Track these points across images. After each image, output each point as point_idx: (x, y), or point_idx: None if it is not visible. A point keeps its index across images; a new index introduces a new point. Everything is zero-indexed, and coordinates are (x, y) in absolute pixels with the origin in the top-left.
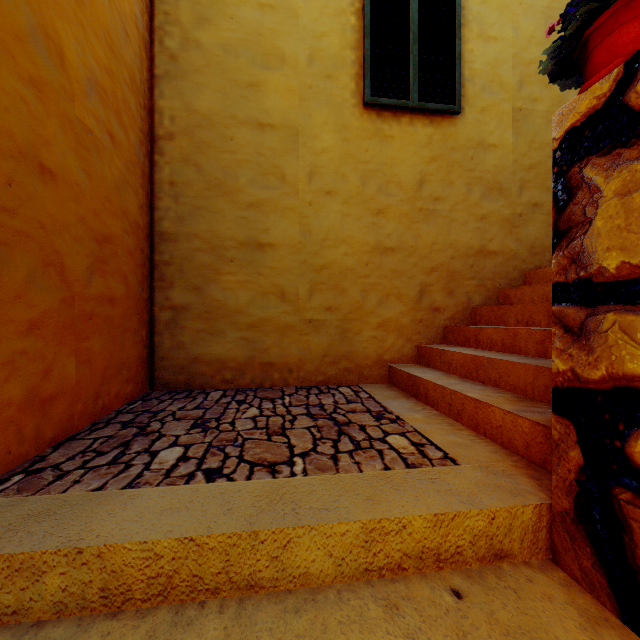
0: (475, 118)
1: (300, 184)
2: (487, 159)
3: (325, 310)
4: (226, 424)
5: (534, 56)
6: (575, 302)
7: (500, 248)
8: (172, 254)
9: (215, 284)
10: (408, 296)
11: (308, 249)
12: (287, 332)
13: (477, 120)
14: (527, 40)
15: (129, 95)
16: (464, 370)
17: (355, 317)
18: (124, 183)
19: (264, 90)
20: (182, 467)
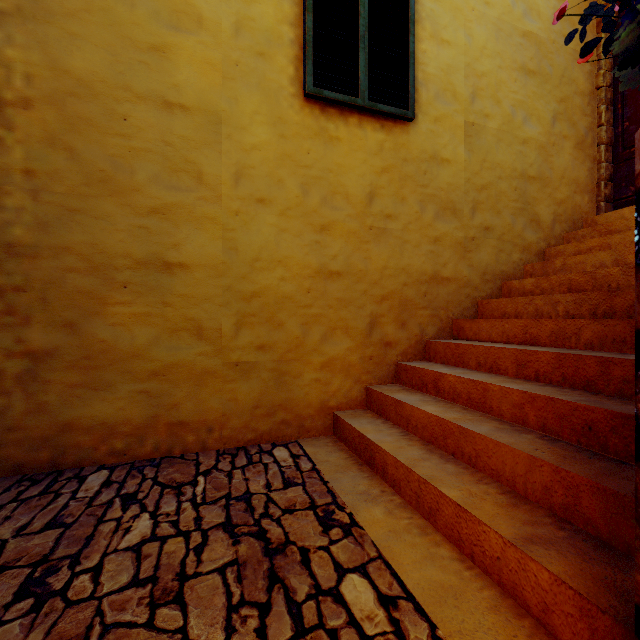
0: (428, 128)
1: (223, 187)
2: (440, 175)
3: (256, 349)
4: (85, 575)
5: (486, 69)
6: None
7: (453, 274)
8: (28, 275)
9: (99, 318)
10: (357, 329)
11: (234, 271)
12: (205, 380)
13: (430, 130)
14: (479, 50)
15: None
16: (427, 433)
17: (294, 356)
18: None
19: (173, 58)
20: None
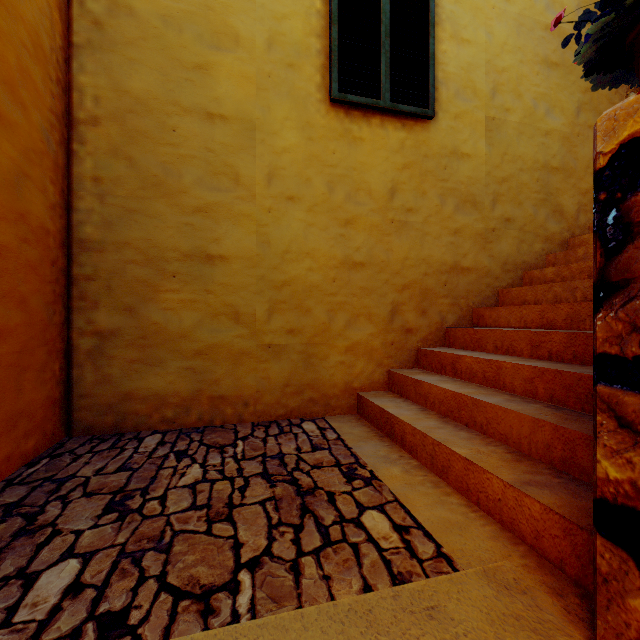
0: (449, 125)
1: (257, 187)
2: (461, 169)
3: (287, 333)
4: (154, 501)
5: (507, 64)
6: (638, 388)
7: (473, 264)
8: (96, 267)
9: (153, 304)
10: (379, 316)
11: (267, 263)
12: (242, 359)
13: (451, 127)
14: (500, 47)
15: (31, 63)
16: (444, 407)
17: (321, 340)
18: (21, 177)
19: (214, 74)
20: (66, 612)
